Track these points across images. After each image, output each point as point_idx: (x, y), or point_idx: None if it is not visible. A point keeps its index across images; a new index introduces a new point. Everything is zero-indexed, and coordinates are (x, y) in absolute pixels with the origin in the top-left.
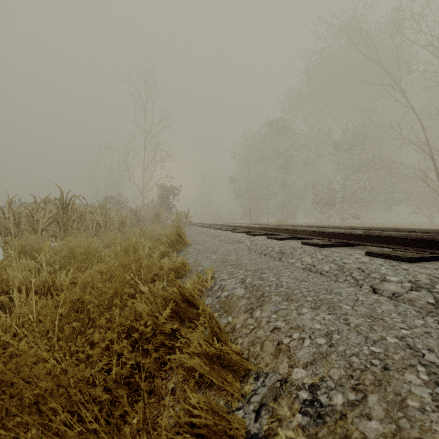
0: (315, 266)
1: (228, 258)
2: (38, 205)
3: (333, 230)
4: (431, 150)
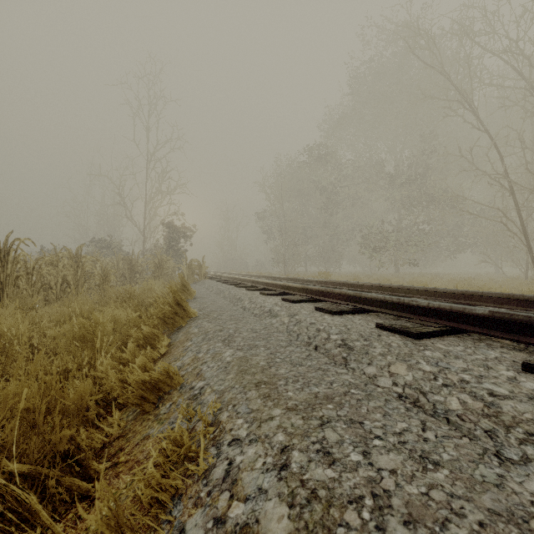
0: (426, 394)
1: (251, 361)
2: None
3: (428, 304)
4: (511, 185)
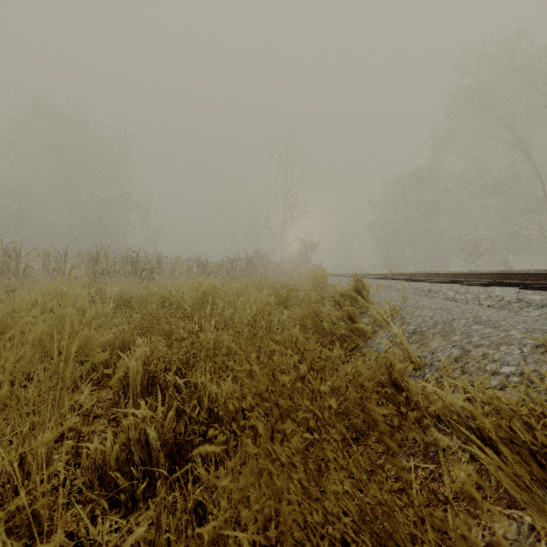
0: None
1: None
2: (236, 262)
3: (378, 272)
4: None
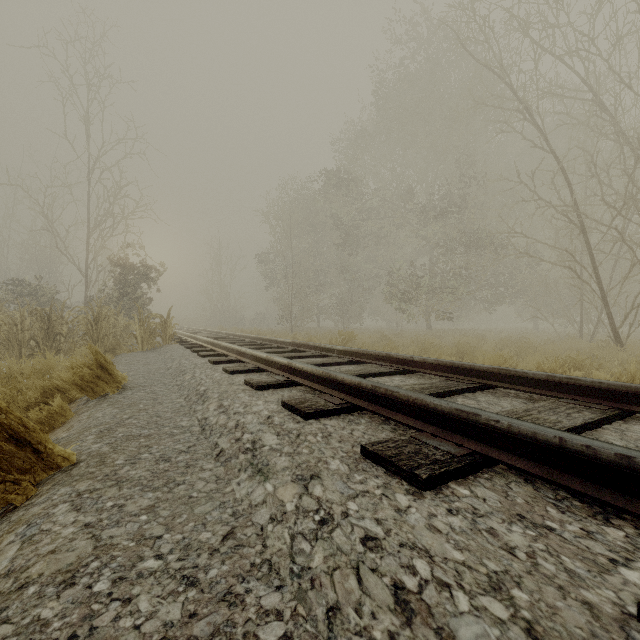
0: None
1: None
2: None
3: None
4: (581, 220)
